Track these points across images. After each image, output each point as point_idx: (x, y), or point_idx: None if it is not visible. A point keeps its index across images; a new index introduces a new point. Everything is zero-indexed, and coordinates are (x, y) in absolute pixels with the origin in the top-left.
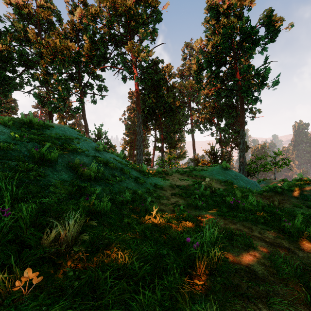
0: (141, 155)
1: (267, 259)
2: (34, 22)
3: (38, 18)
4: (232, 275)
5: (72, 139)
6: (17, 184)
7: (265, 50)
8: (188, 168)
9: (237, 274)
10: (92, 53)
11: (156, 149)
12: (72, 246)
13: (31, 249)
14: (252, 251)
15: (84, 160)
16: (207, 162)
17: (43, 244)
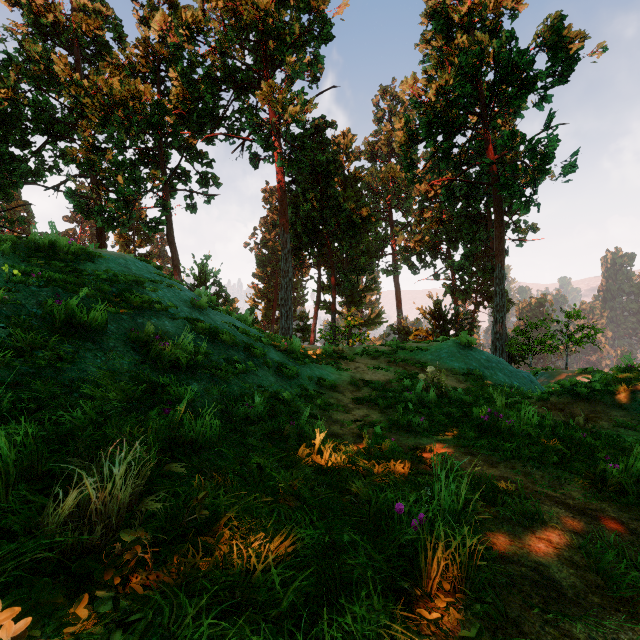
0: (289, 319)
1: (579, 550)
2: (67, 42)
3: (74, 34)
4: (503, 593)
5: (141, 282)
6: (5, 379)
7: (547, 100)
8: (389, 345)
9: (516, 590)
10: (188, 107)
11: (321, 308)
12: (122, 528)
13: (17, 538)
14: (542, 531)
15: (167, 326)
16: (427, 334)
17: (47, 526)
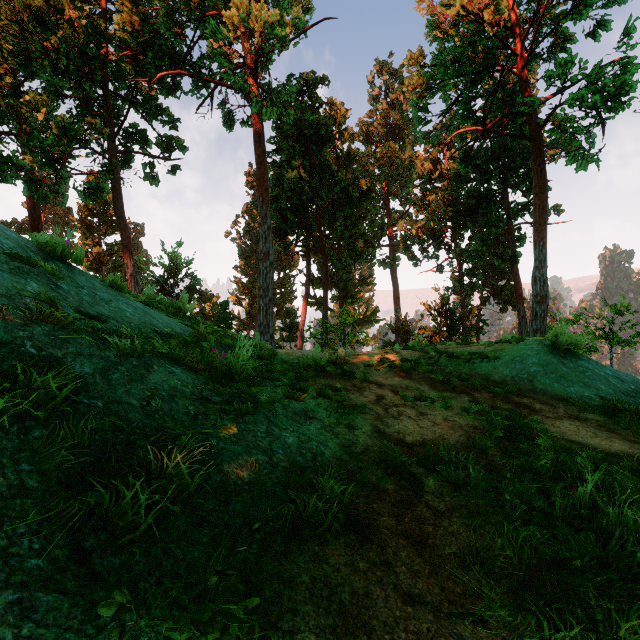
0: (269, 314)
1: None
2: None
3: None
4: None
5: None
6: None
7: (605, 26)
8: (419, 349)
9: None
10: (138, 40)
11: (311, 304)
12: None
13: None
14: None
15: None
16: (432, 333)
17: None
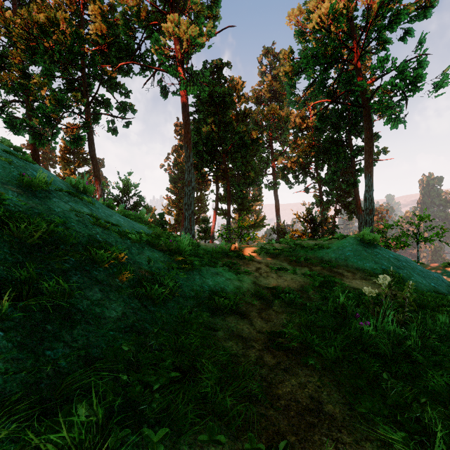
0: (191, 221)
1: None
2: None
3: None
4: None
5: None
6: None
7: (410, 34)
8: (285, 243)
9: None
10: (105, 41)
11: (219, 214)
12: None
13: None
14: None
15: None
16: (301, 233)
17: None
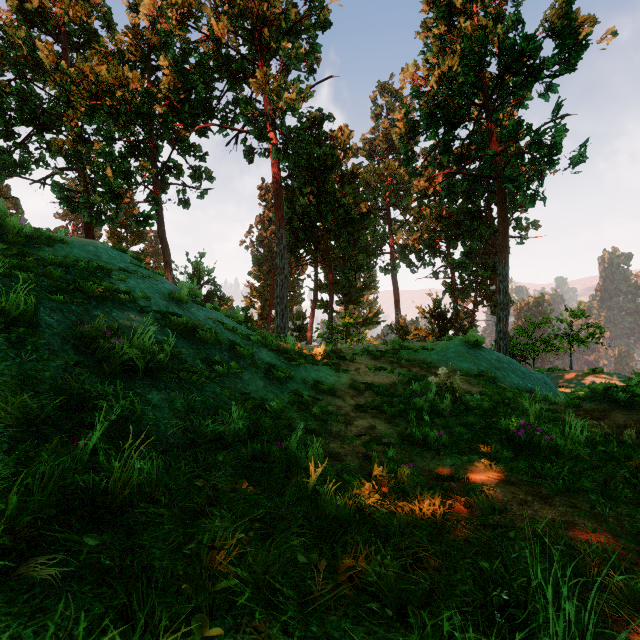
0: (285, 318)
1: None
2: (53, 29)
3: (61, 21)
4: None
5: (107, 270)
6: None
7: (553, 90)
8: (390, 344)
9: None
10: (179, 97)
11: (318, 307)
12: None
13: None
14: None
15: (133, 321)
16: (426, 333)
17: None
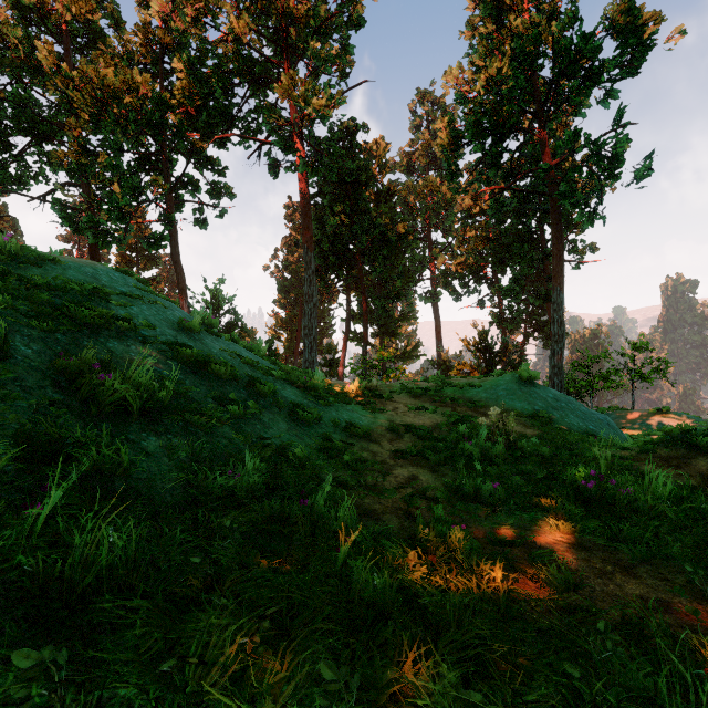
0: (313, 351)
1: None
2: (54, 28)
3: (62, 18)
4: None
5: (105, 294)
6: None
7: (614, 96)
8: (432, 381)
9: None
10: (195, 103)
11: (351, 339)
12: None
13: None
14: None
15: (132, 352)
16: (471, 368)
17: None
